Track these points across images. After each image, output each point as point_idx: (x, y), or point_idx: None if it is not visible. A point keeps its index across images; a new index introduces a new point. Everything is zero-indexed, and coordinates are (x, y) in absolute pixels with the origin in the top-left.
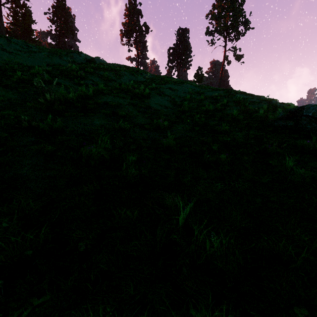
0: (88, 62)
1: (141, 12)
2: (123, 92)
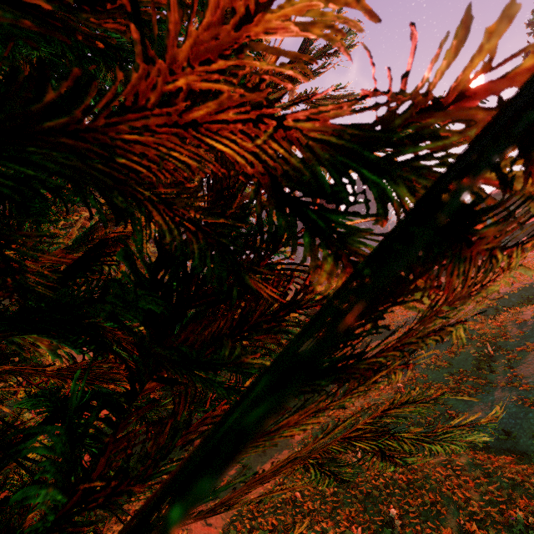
0: None
1: None
2: None
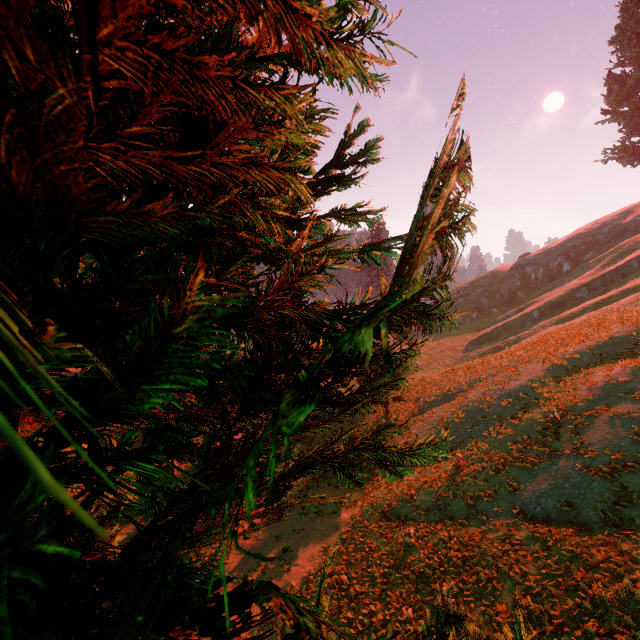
0: None
1: None
2: None
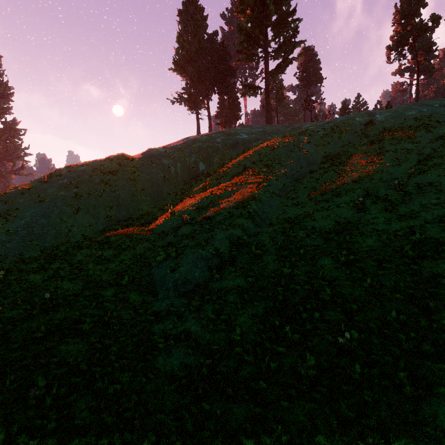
0: (366, 126)
1: (423, 0)
2: (433, 168)
